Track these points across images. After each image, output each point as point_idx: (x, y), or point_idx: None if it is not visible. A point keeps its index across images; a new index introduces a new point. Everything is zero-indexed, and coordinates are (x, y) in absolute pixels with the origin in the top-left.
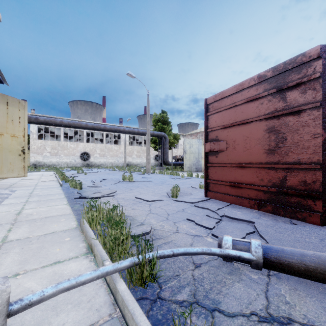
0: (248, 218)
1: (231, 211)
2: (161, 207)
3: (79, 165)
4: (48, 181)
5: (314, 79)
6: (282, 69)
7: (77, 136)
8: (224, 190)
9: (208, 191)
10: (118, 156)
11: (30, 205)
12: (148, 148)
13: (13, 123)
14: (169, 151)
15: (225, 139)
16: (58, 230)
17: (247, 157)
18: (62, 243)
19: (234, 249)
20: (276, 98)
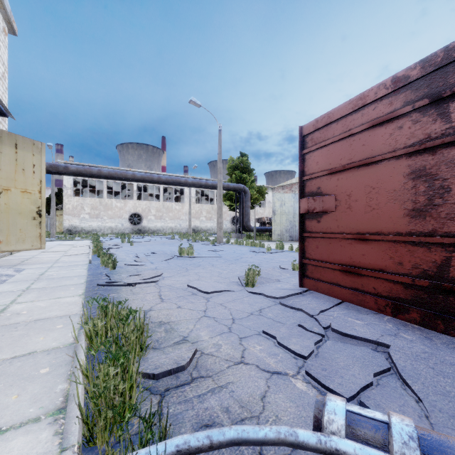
0: (376, 335)
1: (344, 319)
2: (225, 305)
3: (127, 231)
4: (76, 254)
5: None
6: (442, 60)
7: (125, 191)
8: (331, 277)
9: (304, 278)
10: (180, 218)
11: (27, 296)
12: (220, 207)
13: (24, 173)
14: (253, 210)
15: (334, 192)
16: (40, 349)
17: (373, 222)
18: (30, 380)
19: (351, 437)
20: (428, 116)
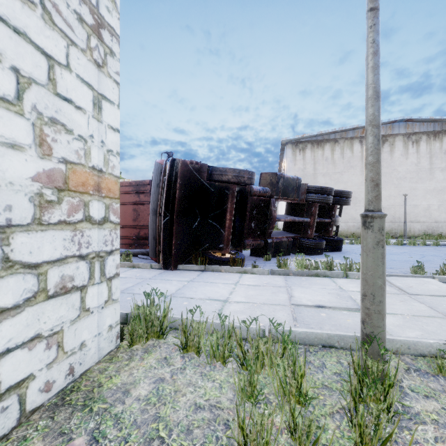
0: None
1: None
2: None
3: None
4: None
5: (148, 192)
6: (138, 183)
7: None
8: None
9: None
10: None
11: None
12: None
13: None
14: None
15: None
16: None
17: (125, 222)
18: None
19: None
20: (136, 195)
